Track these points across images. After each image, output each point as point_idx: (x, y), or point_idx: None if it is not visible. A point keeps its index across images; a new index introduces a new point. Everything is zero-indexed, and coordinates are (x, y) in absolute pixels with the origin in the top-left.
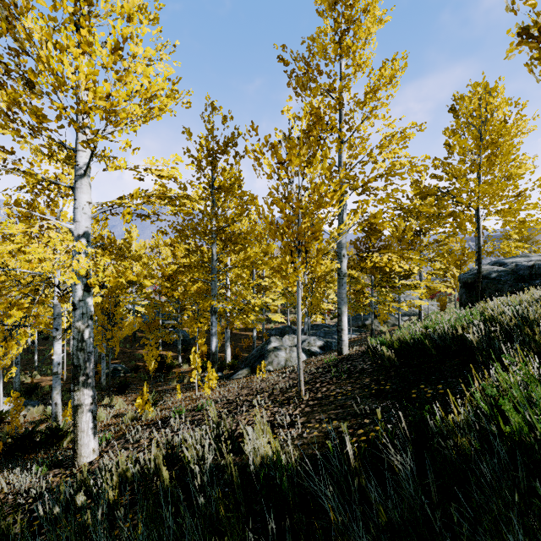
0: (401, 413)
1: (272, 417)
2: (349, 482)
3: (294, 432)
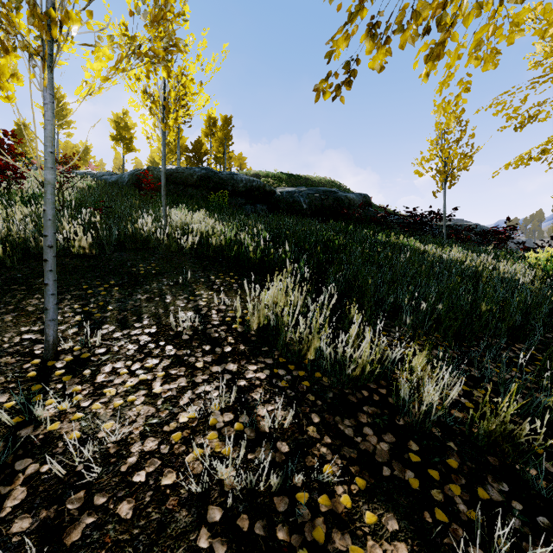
0: (190, 273)
1: (162, 349)
2: (269, 278)
3: (228, 301)
